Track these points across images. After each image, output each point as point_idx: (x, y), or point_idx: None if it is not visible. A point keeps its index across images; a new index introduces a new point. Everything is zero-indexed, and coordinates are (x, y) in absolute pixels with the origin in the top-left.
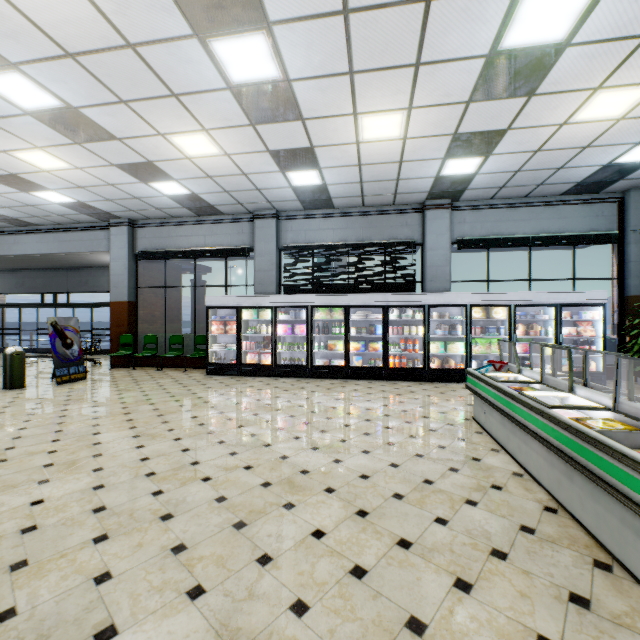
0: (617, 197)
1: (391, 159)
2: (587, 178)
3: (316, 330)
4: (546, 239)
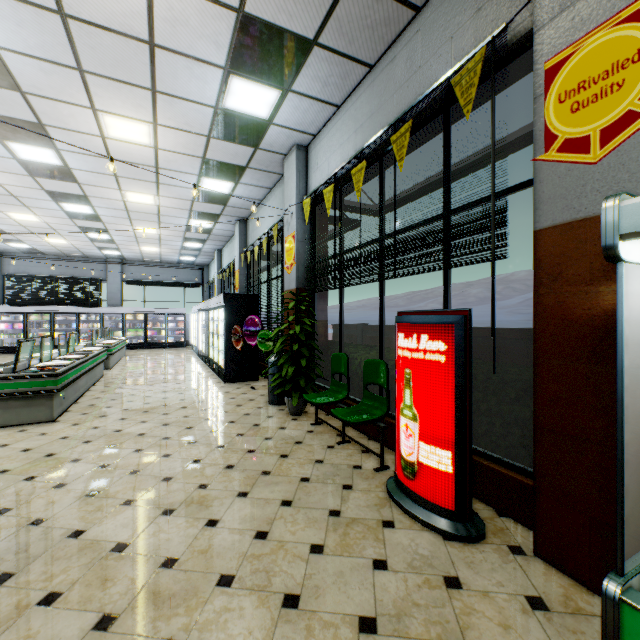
0: (201, 268)
1: (71, 247)
2: (179, 261)
3: (31, 326)
4: (171, 283)
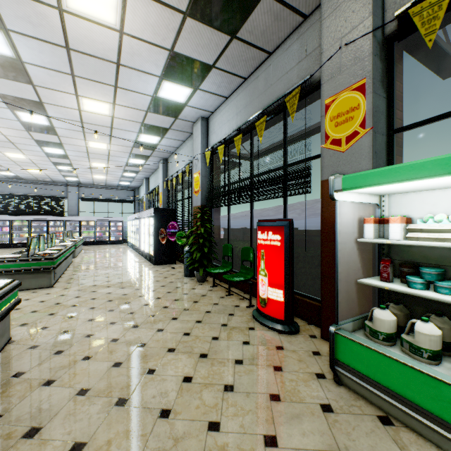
0: (134, 189)
1: (44, 175)
2: (119, 185)
3: (15, 229)
4: (112, 200)
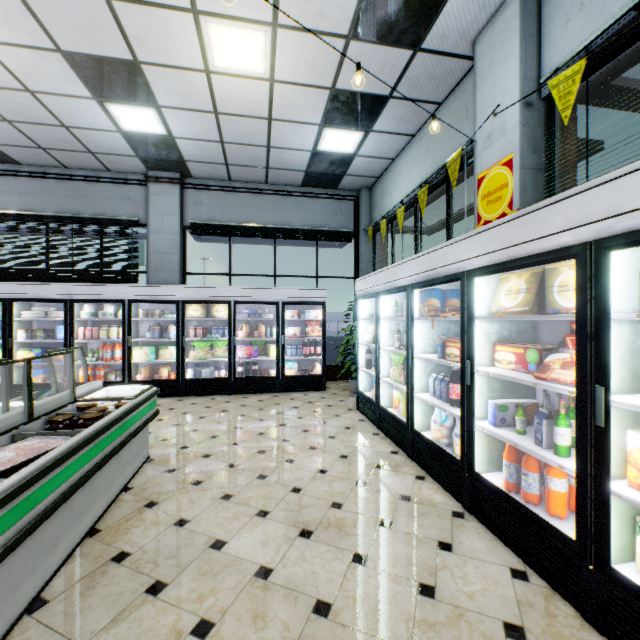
0: (353, 195)
1: (7, 82)
2: (310, 167)
3: None
4: (287, 231)
